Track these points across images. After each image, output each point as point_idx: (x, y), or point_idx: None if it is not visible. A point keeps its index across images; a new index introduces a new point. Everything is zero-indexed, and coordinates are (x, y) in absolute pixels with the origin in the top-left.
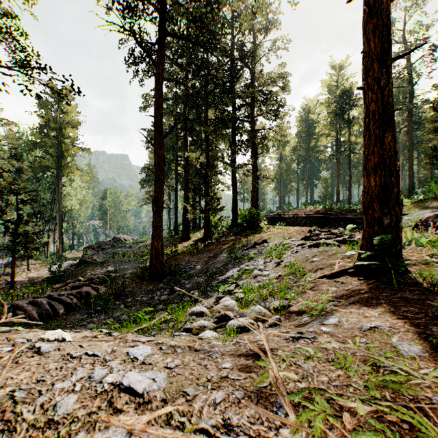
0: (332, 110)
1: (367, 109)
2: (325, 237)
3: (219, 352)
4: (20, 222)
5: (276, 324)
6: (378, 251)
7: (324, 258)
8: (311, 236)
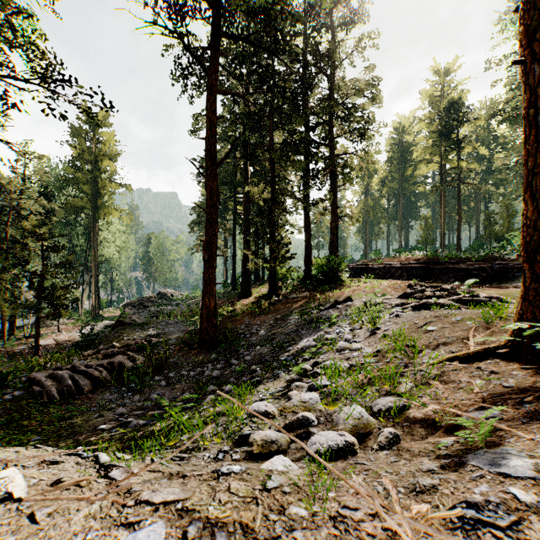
0: (435, 128)
1: (532, 94)
2: (433, 295)
3: None
4: (45, 273)
5: (391, 443)
6: None
7: (446, 327)
8: (412, 293)
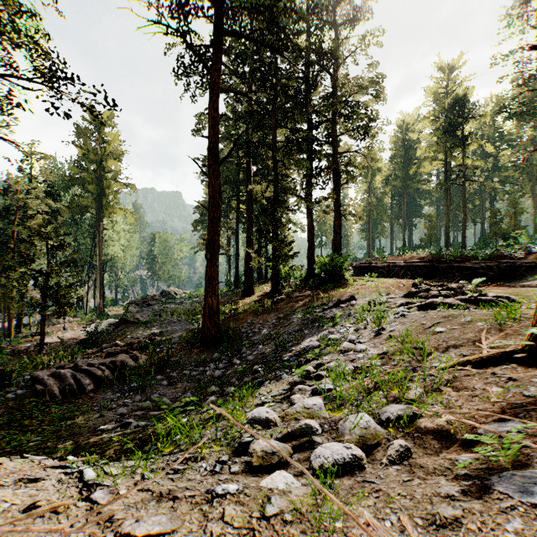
0: (440, 126)
1: None
2: (439, 294)
3: None
4: (49, 272)
5: (402, 458)
6: None
7: (455, 328)
8: (417, 292)
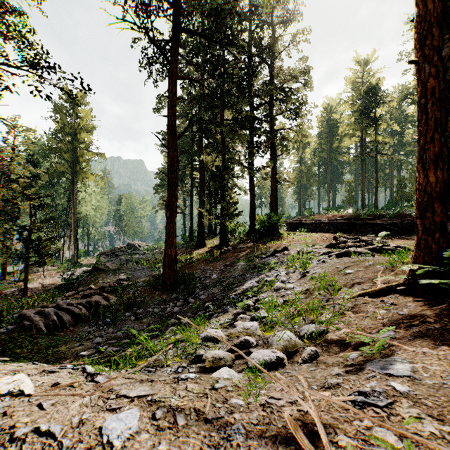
0: (357, 108)
1: (423, 87)
2: (353, 245)
3: (241, 427)
4: (32, 227)
5: (312, 358)
6: (448, 266)
7: (360, 270)
8: (337, 243)
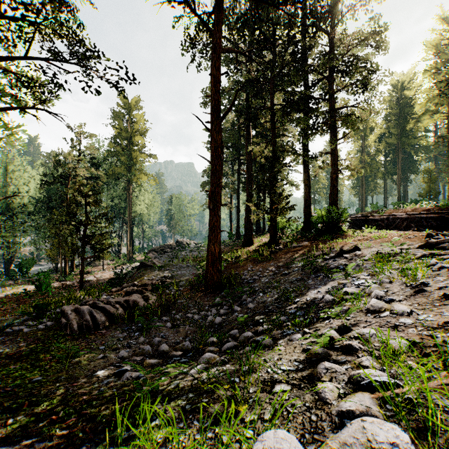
0: (442, 78)
1: None
2: None
3: None
4: (86, 223)
5: None
6: None
7: None
8: (437, 242)
